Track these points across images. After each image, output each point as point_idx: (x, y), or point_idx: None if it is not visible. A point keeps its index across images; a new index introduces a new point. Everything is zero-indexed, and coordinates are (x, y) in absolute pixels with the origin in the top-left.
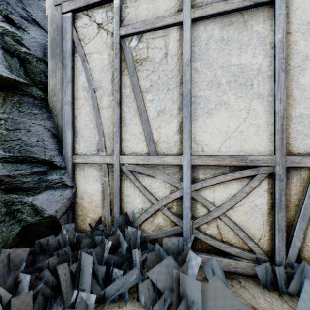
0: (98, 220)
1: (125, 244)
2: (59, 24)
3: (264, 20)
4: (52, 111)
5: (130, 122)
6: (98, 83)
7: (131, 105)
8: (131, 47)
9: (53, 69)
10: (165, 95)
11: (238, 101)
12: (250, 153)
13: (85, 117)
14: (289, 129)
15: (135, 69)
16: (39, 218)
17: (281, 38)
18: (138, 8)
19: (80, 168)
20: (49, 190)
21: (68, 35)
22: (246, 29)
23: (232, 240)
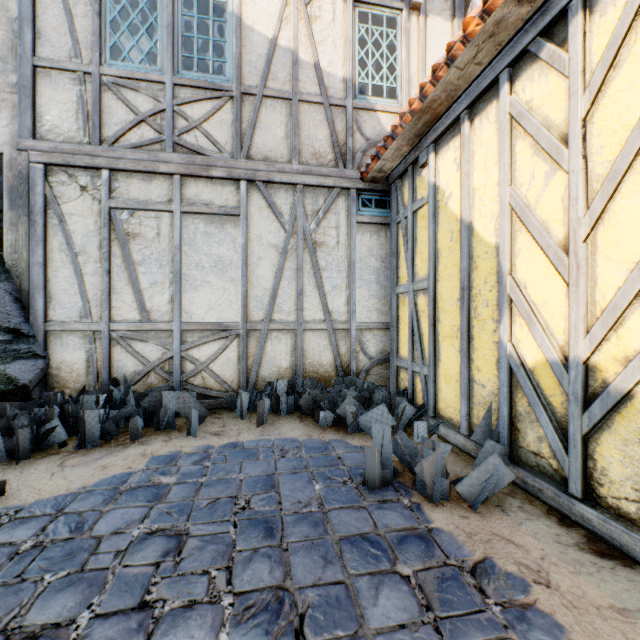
0: (82, 388)
1: (120, 394)
2: (23, 172)
3: (235, 226)
4: (11, 270)
5: (121, 291)
6: (82, 247)
7: (123, 275)
8: (123, 220)
9: (13, 221)
10: (158, 270)
11: (218, 282)
12: (226, 320)
13: (64, 281)
14: (250, 304)
15: (127, 241)
16: (13, 387)
17: (244, 243)
18: (130, 186)
19: (56, 336)
20: (20, 360)
21: (38, 188)
22: (223, 230)
23: (213, 386)
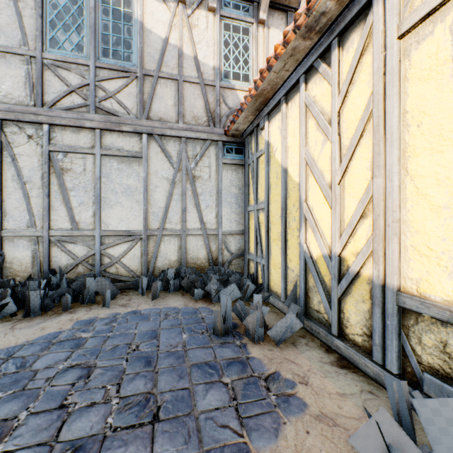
0: (29, 276)
1: (56, 280)
2: None
3: (139, 165)
4: None
5: (57, 208)
6: (29, 178)
7: (59, 197)
8: (59, 159)
9: None
10: (85, 194)
11: (127, 202)
12: (132, 229)
13: (15, 202)
14: (150, 218)
15: (62, 174)
16: None
17: (145, 176)
18: (64, 136)
19: (10, 240)
20: None
21: None
22: (131, 167)
23: (124, 274)
